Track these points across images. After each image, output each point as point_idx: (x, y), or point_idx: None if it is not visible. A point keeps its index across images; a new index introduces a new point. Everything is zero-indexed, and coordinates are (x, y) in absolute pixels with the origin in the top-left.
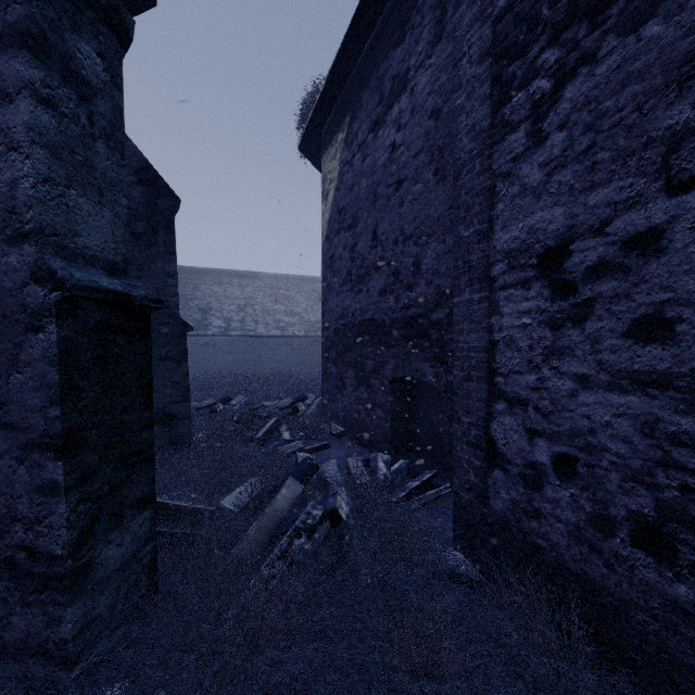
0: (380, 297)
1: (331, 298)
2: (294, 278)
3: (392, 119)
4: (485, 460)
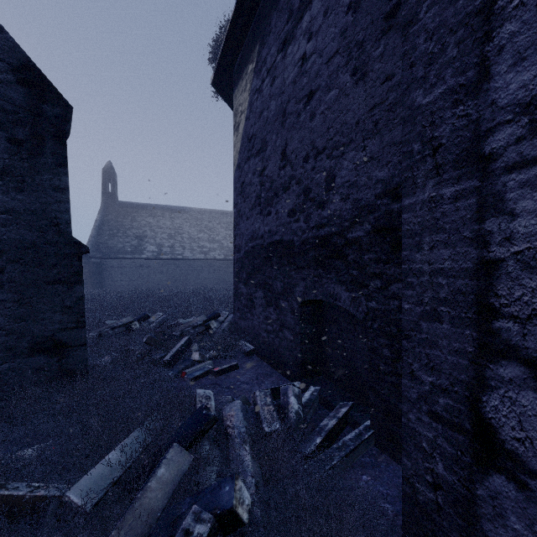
0: (289, 217)
1: (242, 222)
2: (216, 212)
3: (302, 31)
4: (471, 453)
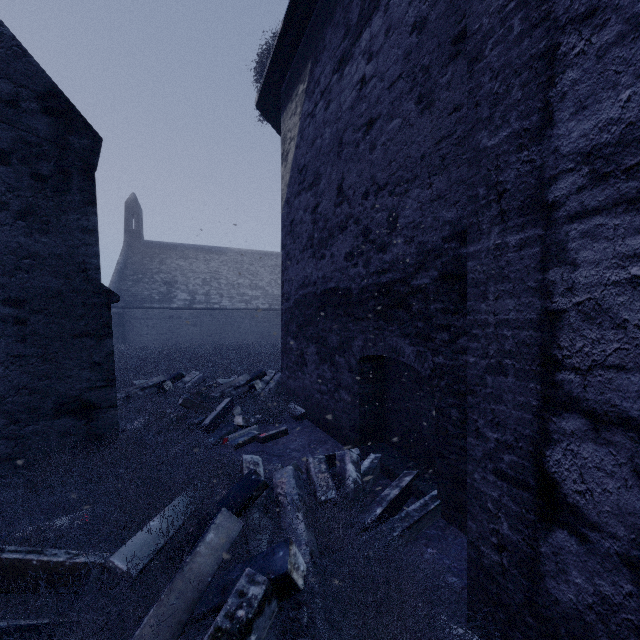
0: (346, 261)
1: (291, 266)
2: (259, 253)
3: (361, 50)
4: (535, 510)
